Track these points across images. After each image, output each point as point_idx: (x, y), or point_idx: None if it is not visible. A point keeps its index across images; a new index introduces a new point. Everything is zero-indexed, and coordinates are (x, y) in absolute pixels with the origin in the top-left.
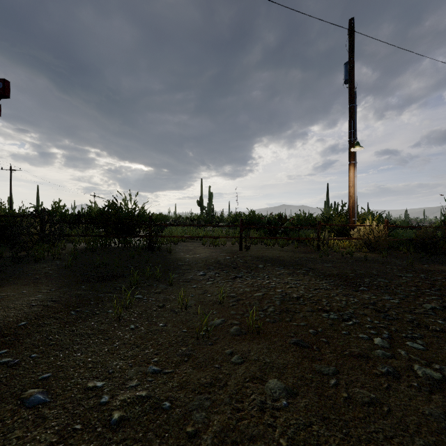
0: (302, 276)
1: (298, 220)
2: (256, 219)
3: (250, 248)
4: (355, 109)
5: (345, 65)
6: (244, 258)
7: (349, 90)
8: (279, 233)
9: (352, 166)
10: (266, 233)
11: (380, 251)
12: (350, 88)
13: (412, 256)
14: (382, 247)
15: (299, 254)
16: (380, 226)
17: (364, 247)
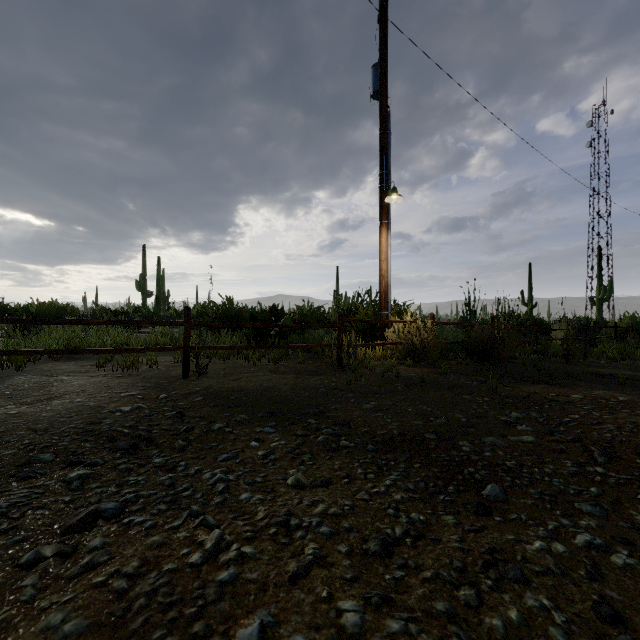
0: (327, 459)
1: (301, 315)
2: (235, 312)
3: (212, 369)
4: (388, 139)
5: (374, 68)
6: (186, 399)
7: (380, 106)
8: (271, 336)
9: (385, 228)
10: (249, 336)
11: (428, 362)
12: (381, 104)
13: (471, 368)
14: (431, 355)
15: (308, 379)
16: (427, 323)
17: (406, 357)
